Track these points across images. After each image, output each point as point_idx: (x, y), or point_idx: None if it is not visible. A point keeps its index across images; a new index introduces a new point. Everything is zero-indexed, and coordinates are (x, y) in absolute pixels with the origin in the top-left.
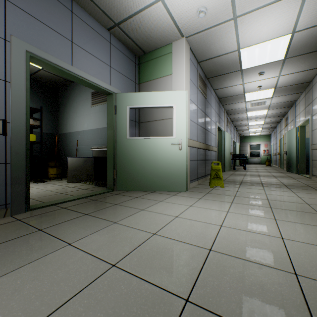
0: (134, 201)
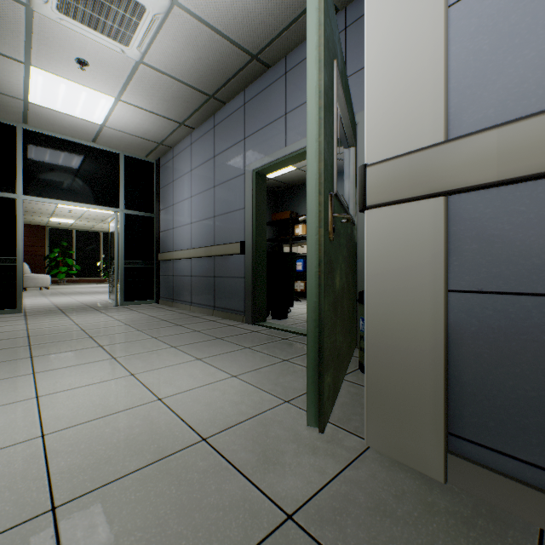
0: (255, 357)
